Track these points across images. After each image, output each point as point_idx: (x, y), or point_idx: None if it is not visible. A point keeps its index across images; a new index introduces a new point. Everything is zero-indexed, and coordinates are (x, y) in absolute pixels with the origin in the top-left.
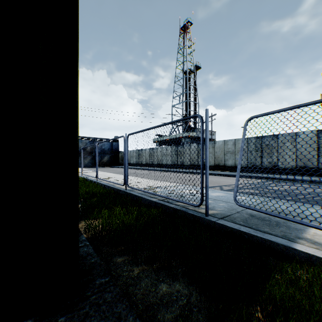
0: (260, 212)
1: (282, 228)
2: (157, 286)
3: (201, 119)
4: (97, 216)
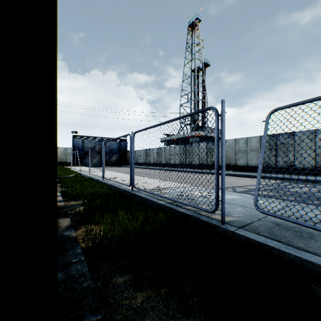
0: (289, 221)
1: (319, 242)
2: None
3: (216, 112)
4: (99, 221)
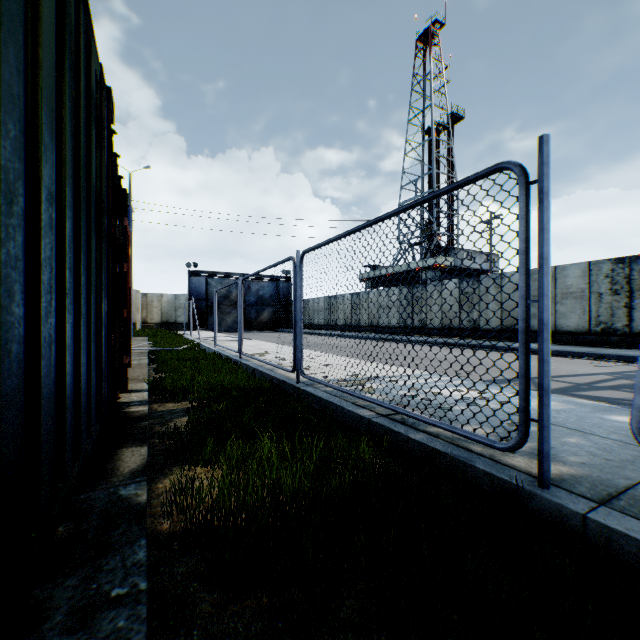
0: None
1: None
2: None
3: (521, 175)
4: (215, 457)
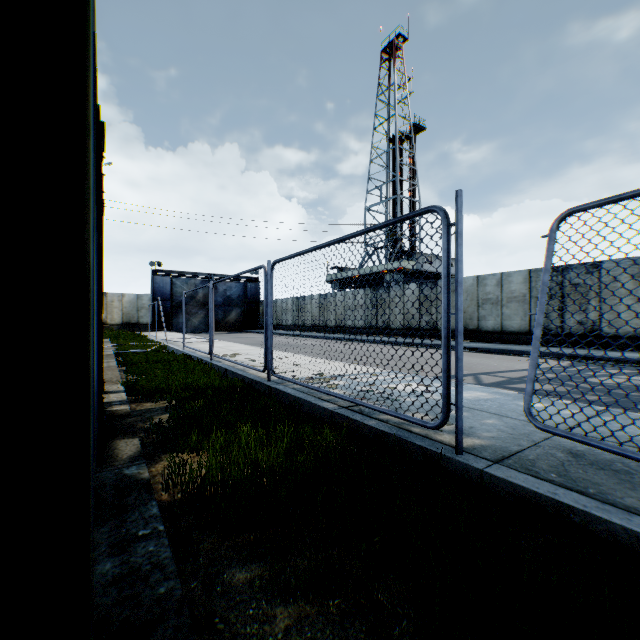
0: (602, 449)
1: None
2: None
3: (444, 218)
4: (200, 445)
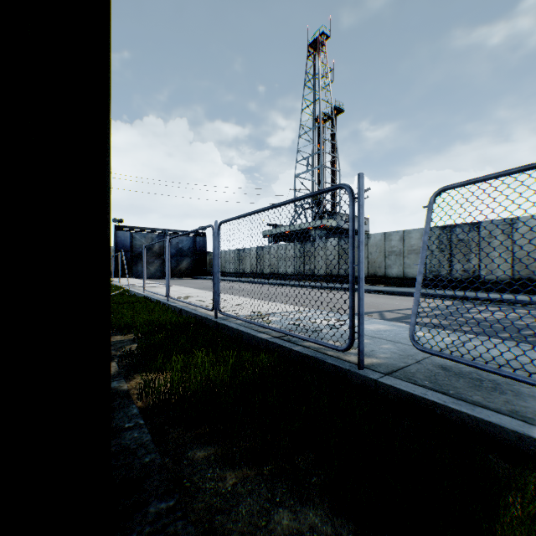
0: (461, 363)
1: (506, 395)
2: (270, 515)
3: (350, 193)
4: (164, 366)
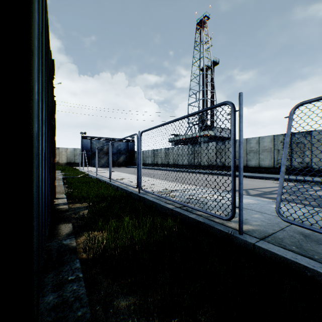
0: (321, 233)
1: None
2: None
3: (232, 107)
4: (103, 227)
